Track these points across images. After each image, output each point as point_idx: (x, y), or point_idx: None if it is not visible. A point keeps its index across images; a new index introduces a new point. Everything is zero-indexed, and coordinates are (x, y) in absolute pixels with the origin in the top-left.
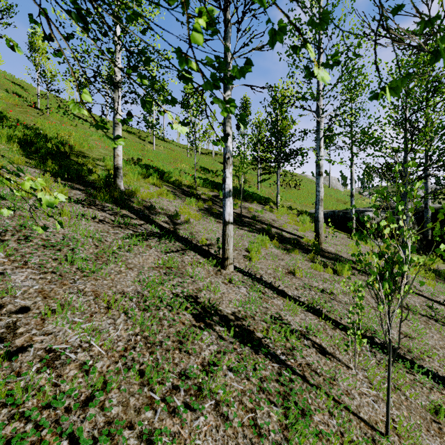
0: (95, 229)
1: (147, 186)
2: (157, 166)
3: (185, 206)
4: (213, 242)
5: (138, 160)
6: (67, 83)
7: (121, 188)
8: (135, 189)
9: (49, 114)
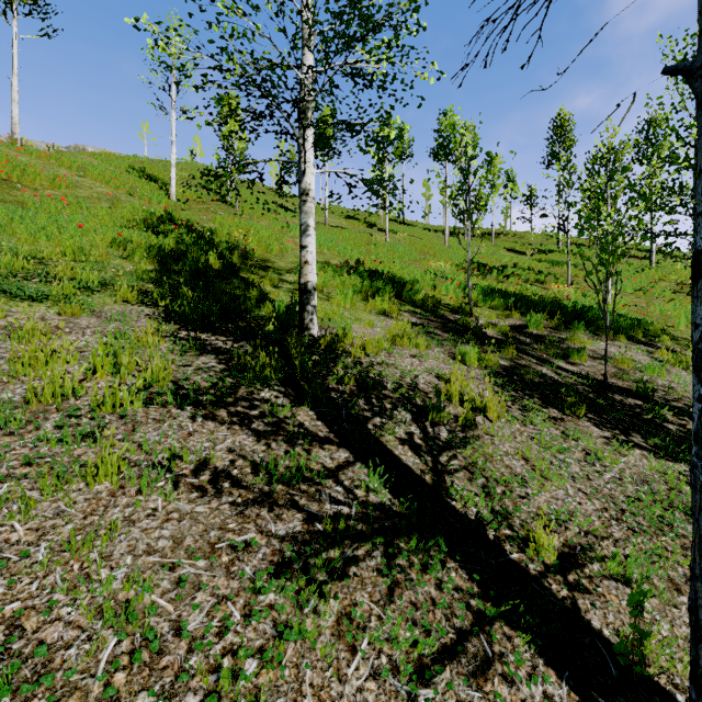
0: (173, 541)
1: (369, 320)
2: (391, 271)
3: (453, 367)
4: (573, 536)
5: (357, 263)
6: (272, 163)
7: (313, 332)
8: (343, 332)
9: (239, 207)
